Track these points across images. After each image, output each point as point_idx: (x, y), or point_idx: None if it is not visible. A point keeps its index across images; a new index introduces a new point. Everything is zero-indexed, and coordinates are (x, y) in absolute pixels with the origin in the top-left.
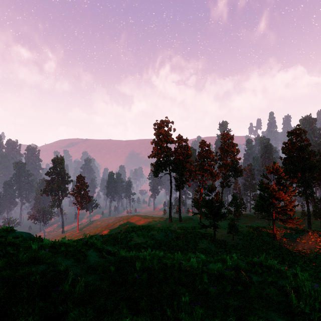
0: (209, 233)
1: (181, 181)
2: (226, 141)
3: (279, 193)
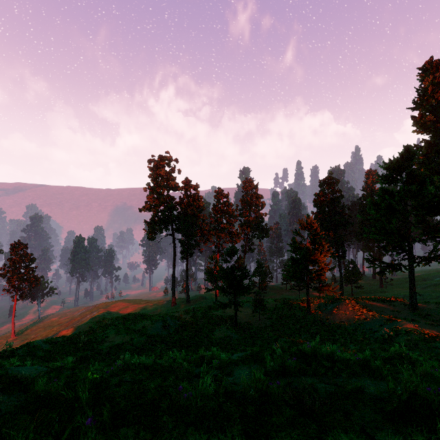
0: (228, 315)
1: (190, 246)
2: (249, 191)
3: (314, 254)
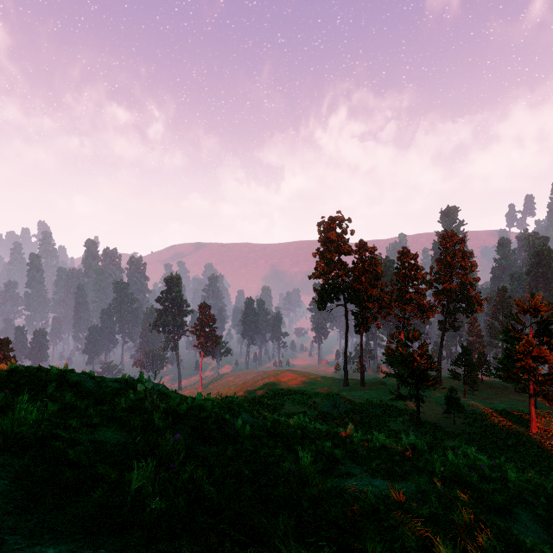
0: (411, 409)
1: (365, 319)
2: (450, 247)
3: (540, 350)
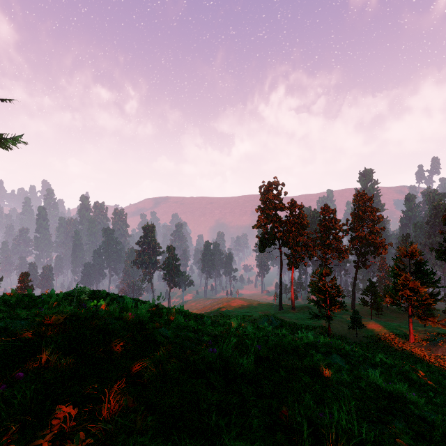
0: (326, 326)
1: (295, 259)
2: (361, 204)
3: (414, 283)
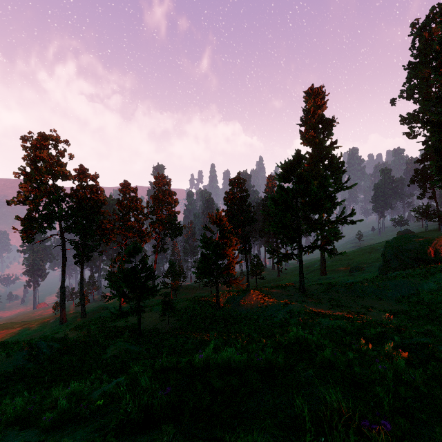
0: (132, 324)
1: (86, 247)
2: (161, 187)
3: (223, 248)
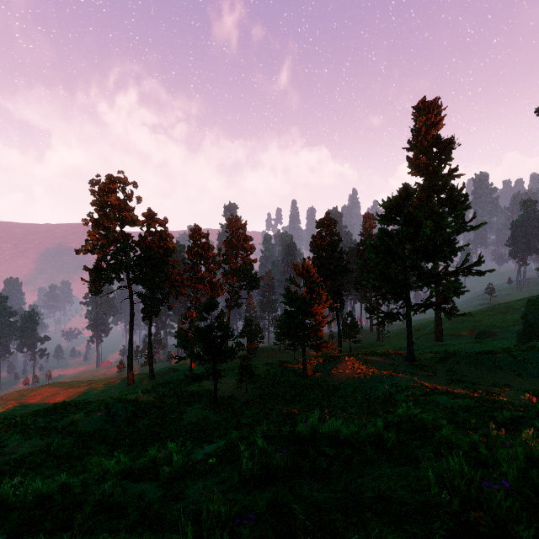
0: (206, 389)
1: (154, 301)
2: (235, 231)
3: (311, 305)
